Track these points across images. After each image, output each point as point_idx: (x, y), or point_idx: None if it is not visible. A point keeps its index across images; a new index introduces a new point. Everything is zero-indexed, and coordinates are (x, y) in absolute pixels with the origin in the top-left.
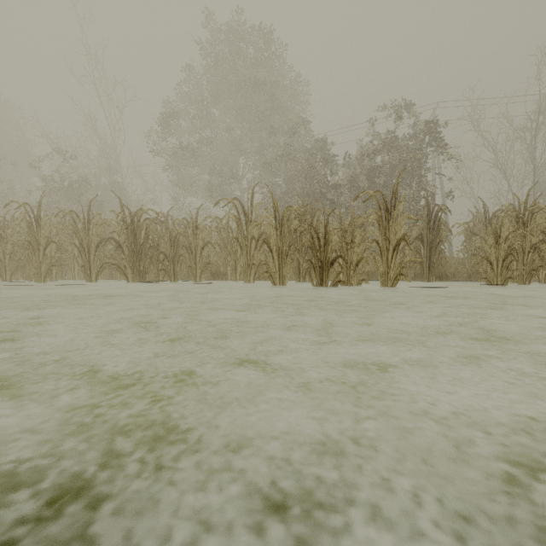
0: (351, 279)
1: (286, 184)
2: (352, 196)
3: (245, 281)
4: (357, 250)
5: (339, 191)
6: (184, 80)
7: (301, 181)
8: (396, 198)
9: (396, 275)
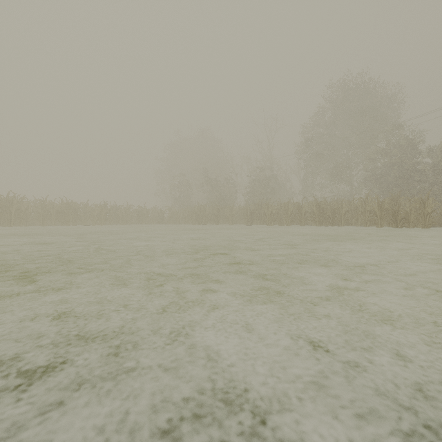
0: (410, 226)
1: (384, 168)
2: (435, 175)
3: (364, 226)
4: (412, 216)
5: (424, 174)
6: (314, 115)
7: (395, 169)
8: (427, 199)
9: (427, 225)
